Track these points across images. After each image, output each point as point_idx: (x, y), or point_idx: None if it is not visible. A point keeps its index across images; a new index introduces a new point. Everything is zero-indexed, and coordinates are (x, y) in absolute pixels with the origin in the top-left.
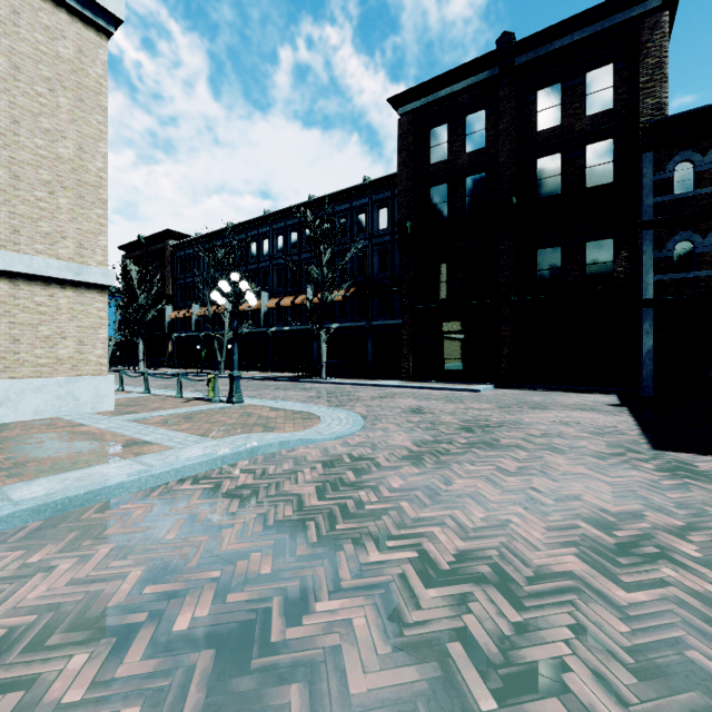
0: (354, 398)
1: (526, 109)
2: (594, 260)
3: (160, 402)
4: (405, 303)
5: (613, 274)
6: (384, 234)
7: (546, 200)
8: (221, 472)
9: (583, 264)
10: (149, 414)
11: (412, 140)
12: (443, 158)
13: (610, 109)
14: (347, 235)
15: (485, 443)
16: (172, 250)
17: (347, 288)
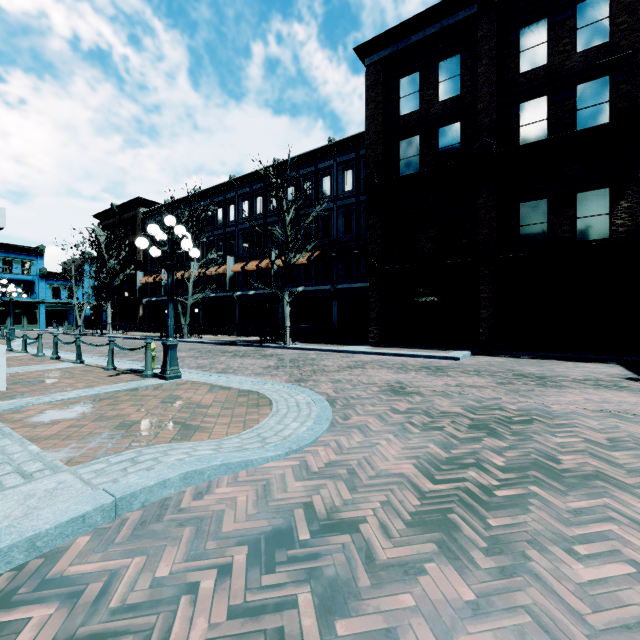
0: (318, 369)
1: (507, 49)
2: (587, 213)
3: (81, 376)
4: (373, 263)
5: (610, 227)
6: (349, 195)
7: (532, 147)
8: (2, 593)
9: (574, 217)
10: (37, 399)
11: (380, 91)
12: (413, 109)
13: (606, 42)
14: (312, 198)
15: (539, 466)
16: (143, 218)
17: (312, 252)
